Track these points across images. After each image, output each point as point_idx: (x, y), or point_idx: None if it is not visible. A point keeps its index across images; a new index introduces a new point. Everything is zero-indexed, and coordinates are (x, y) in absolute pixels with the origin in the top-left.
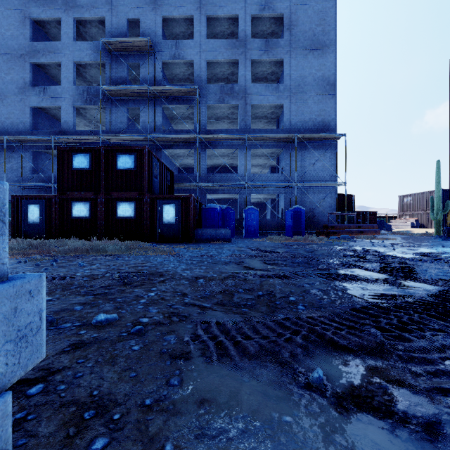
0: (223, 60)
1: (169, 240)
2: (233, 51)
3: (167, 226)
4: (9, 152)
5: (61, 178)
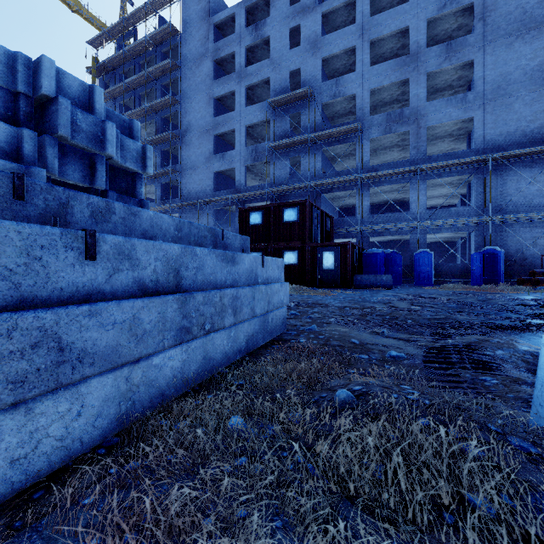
0: (390, 84)
1: (328, 286)
2: (402, 71)
3: (326, 272)
4: (200, 212)
5: (241, 233)
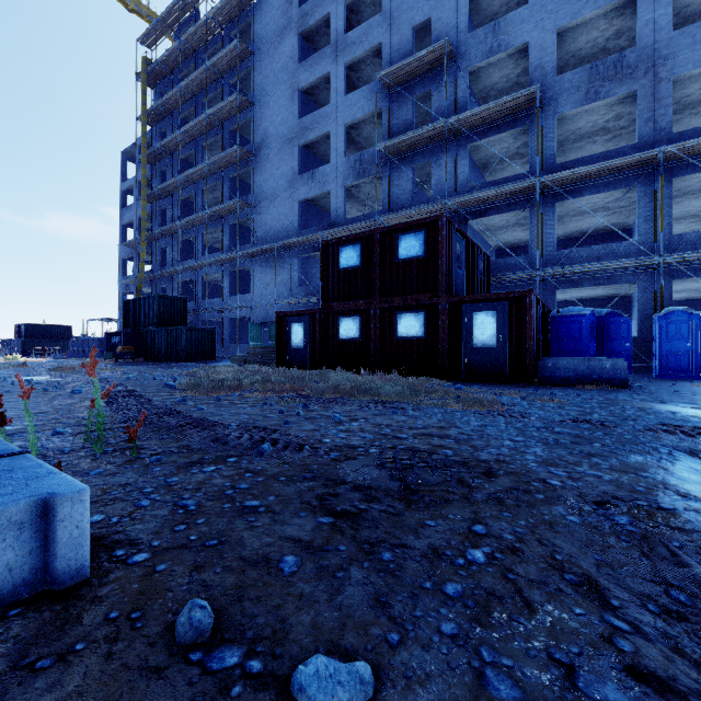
0: (597, 13)
1: (485, 379)
2: None
3: (481, 353)
4: (279, 263)
5: (326, 285)
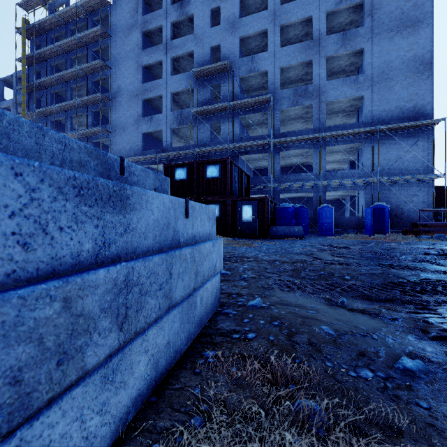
0: (297, 64)
1: (247, 236)
2: (306, 53)
3: (246, 224)
4: None
5: None
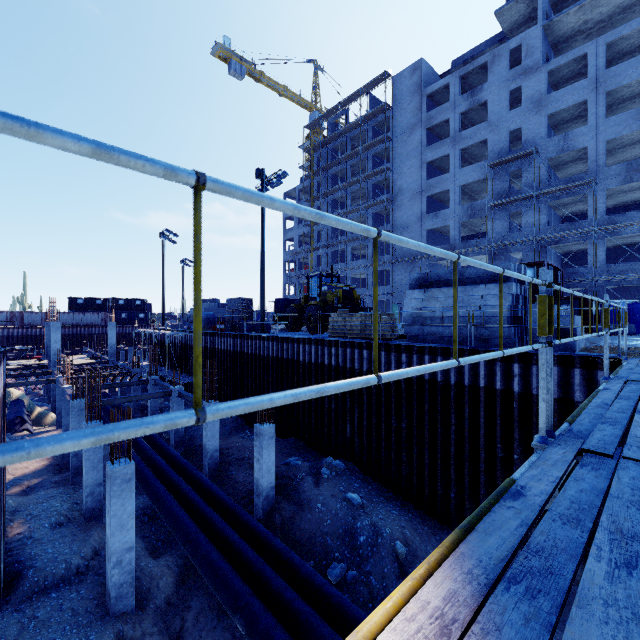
0: (631, 133)
1: None
2: None
3: None
4: (411, 267)
5: None
